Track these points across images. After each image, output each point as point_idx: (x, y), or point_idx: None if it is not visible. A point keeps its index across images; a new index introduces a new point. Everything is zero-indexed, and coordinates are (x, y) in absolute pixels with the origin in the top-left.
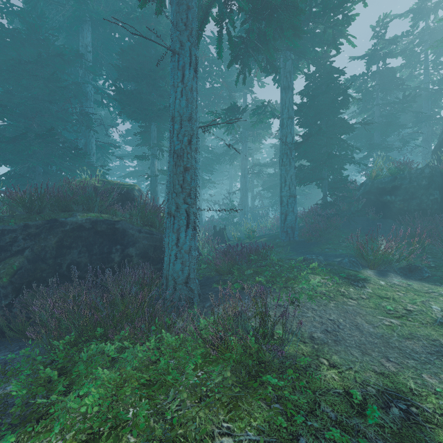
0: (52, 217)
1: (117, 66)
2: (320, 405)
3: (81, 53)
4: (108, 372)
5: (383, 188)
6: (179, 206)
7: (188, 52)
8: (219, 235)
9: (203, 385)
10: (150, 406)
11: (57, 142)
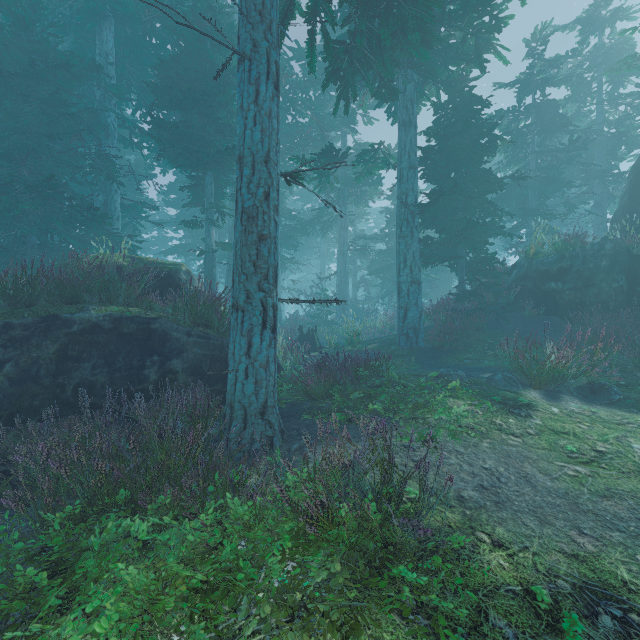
0: (51, 311)
1: (154, 86)
2: (488, 616)
3: (98, 64)
4: (135, 571)
5: (545, 271)
6: (251, 295)
7: (265, 58)
8: (308, 340)
9: (296, 589)
10: (208, 631)
11: (60, 199)
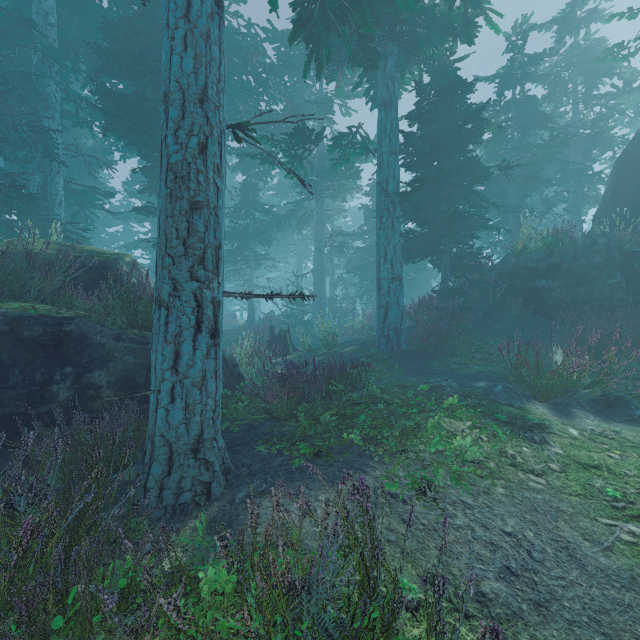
0: None
1: (97, 47)
2: None
3: (28, 18)
4: None
5: (533, 268)
6: (179, 285)
7: None
8: (279, 342)
9: None
10: None
11: None
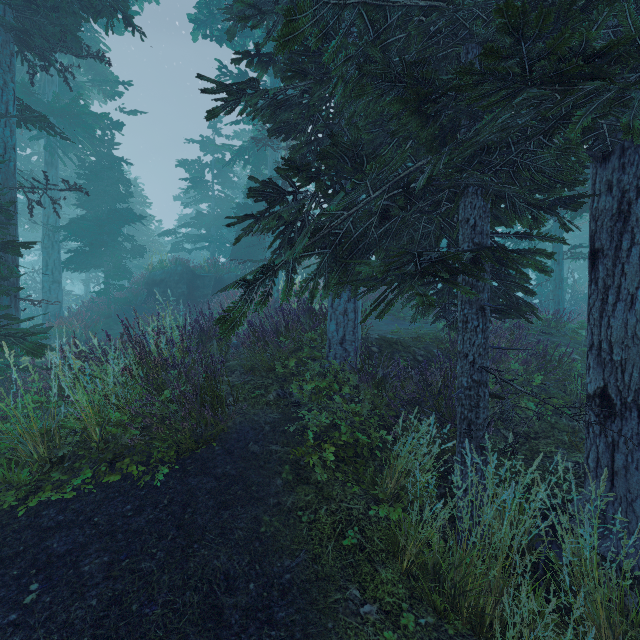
0: None
1: None
2: None
3: None
4: None
5: (155, 280)
6: None
7: None
8: None
9: None
10: None
11: None
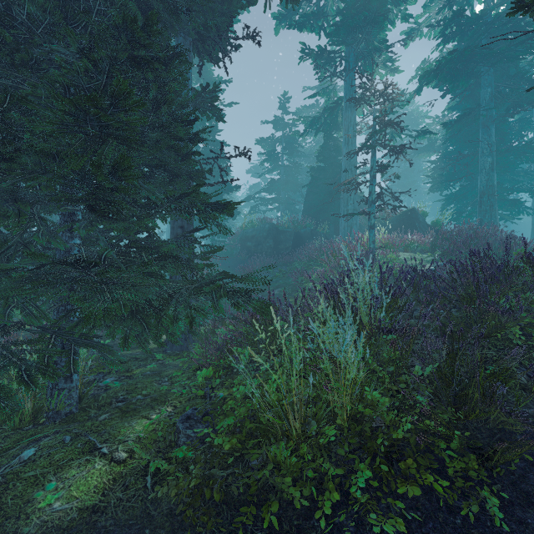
0: None
1: None
2: None
3: None
4: None
5: (248, 237)
6: None
7: None
8: None
9: None
10: None
11: None
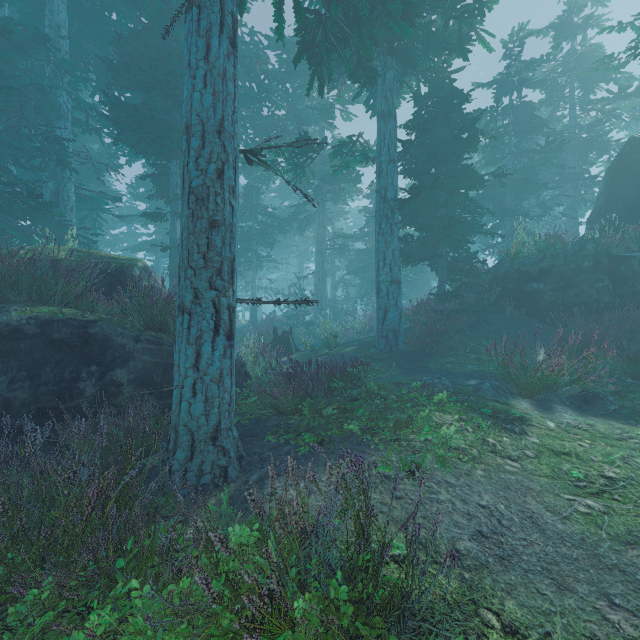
0: None
1: (109, 61)
2: None
3: (44, 34)
4: None
5: (526, 272)
6: (200, 294)
7: (218, 5)
8: (282, 342)
9: None
10: None
11: None
